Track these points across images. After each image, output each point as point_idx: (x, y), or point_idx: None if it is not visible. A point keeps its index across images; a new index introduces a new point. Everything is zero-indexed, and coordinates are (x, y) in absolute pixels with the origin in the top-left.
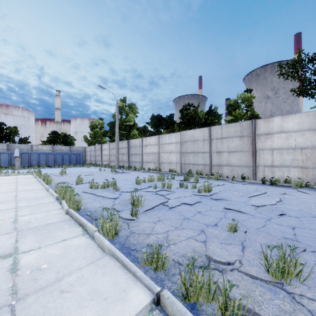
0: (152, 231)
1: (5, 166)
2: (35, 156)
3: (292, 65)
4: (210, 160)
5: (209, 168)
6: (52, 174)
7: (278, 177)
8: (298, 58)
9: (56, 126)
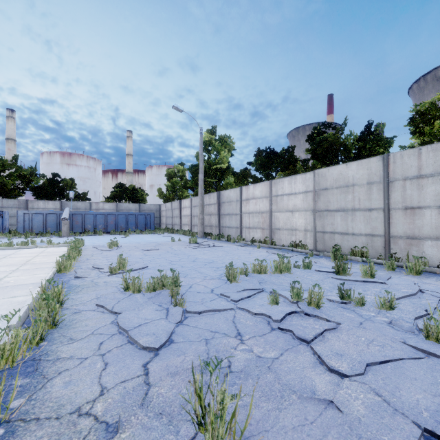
0: None
1: (52, 232)
2: (91, 218)
3: None
4: (385, 226)
5: (382, 242)
6: (96, 247)
7: None
8: None
9: (127, 177)
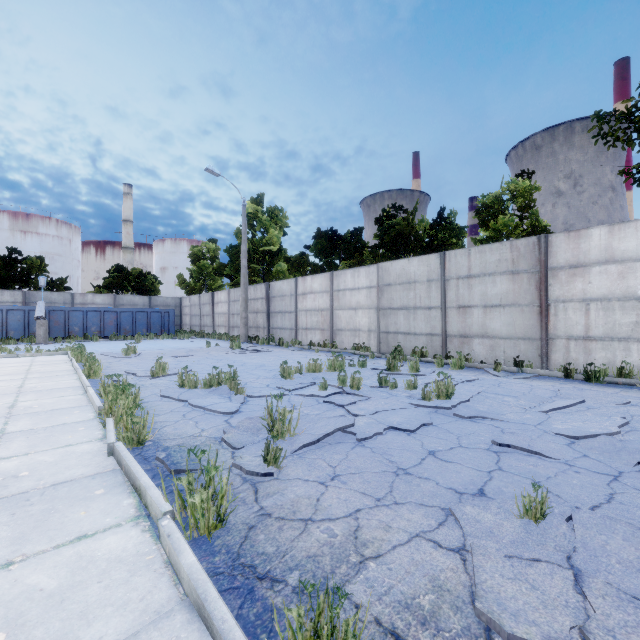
0: (316, 510)
1: (17, 337)
2: (79, 317)
3: (626, 114)
4: (442, 325)
5: (440, 341)
6: (106, 354)
7: (601, 362)
8: None
9: (124, 255)
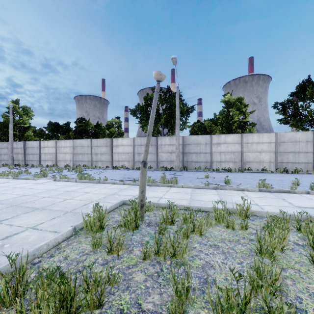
0: None
1: None
2: None
3: (134, 111)
4: (91, 158)
5: (91, 163)
6: None
7: (121, 166)
8: (136, 109)
9: None
